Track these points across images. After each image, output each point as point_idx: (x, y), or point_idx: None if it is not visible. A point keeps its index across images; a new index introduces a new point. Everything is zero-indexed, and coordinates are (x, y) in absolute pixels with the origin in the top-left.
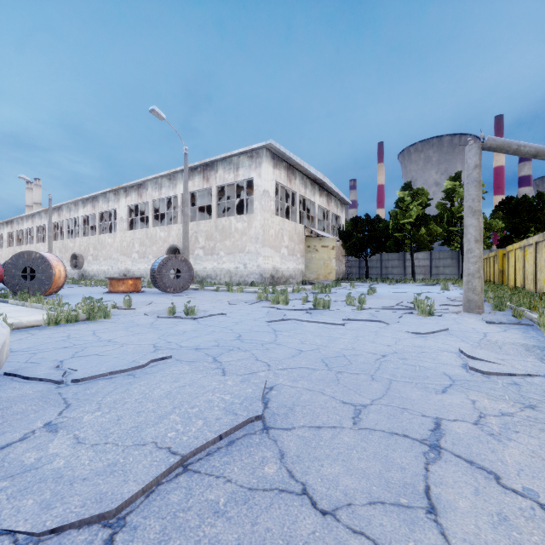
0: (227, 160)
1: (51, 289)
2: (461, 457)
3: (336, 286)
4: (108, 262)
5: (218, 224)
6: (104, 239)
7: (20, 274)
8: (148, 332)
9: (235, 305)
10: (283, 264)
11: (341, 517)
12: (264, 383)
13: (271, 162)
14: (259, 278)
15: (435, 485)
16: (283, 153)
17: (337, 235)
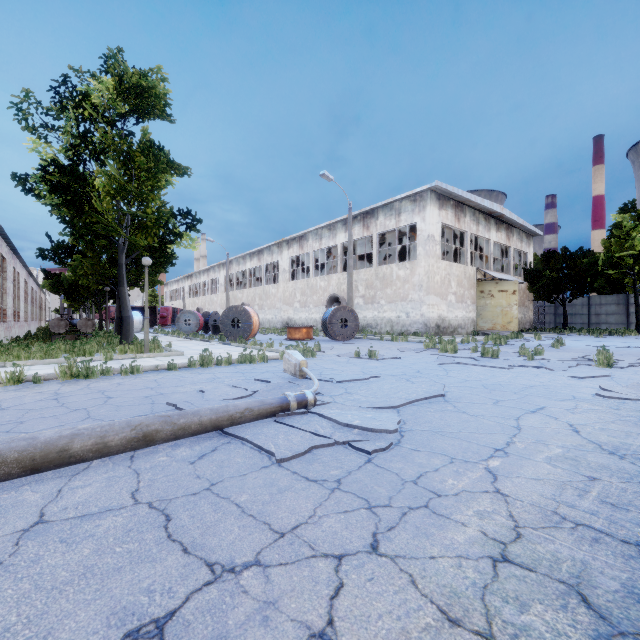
0: (388, 206)
1: (250, 335)
2: (544, 414)
3: (517, 338)
4: (272, 311)
5: (378, 272)
6: (268, 290)
7: (230, 323)
8: (351, 366)
9: (405, 352)
10: (451, 312)
11: (478, 416)
12: (443, 386)
13: (436, 203)
14: (423, 328)
15: (523, 416)
16: (450, 192)
17: (521, 275)
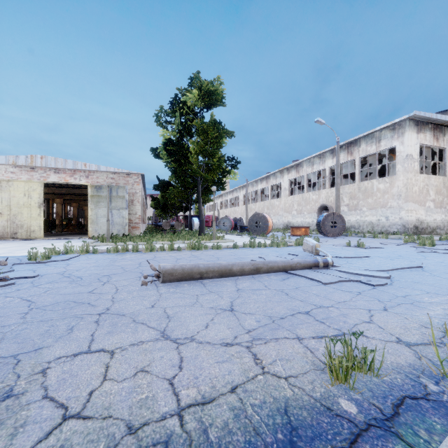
0: (369, 136)
1: (267, 232)
2: None
3: None
4: (276, 217)
5: (360, 186)
6: (273, 203)
7: (254, 224)
8: (346, 251)
9: (386, 245)
10: (429, 216)
11: None
12: (421, 263)
13: (414, 129)
14: (401, 229)
15: None
16: (428, 118)
17: None
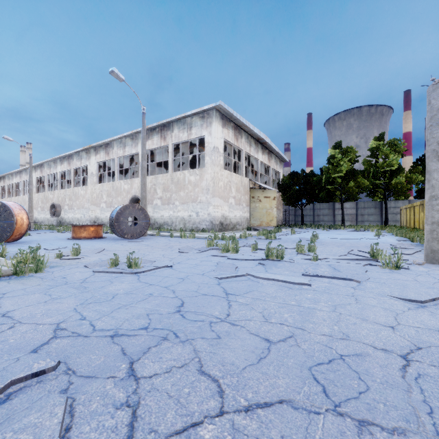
0: (182, 121)
1: (13, 235)
2: None
3: (278, 232)
4: (81, 211)
5: (173, 177)
6: (77, 191)
7: None
8: (68, 296)
9: (185, 253)
10: (231, 212)
11: None
12: None
13: (220, 122)
14: (209, 225)
15: None
16: (231, 114)
17: (277, 188)
